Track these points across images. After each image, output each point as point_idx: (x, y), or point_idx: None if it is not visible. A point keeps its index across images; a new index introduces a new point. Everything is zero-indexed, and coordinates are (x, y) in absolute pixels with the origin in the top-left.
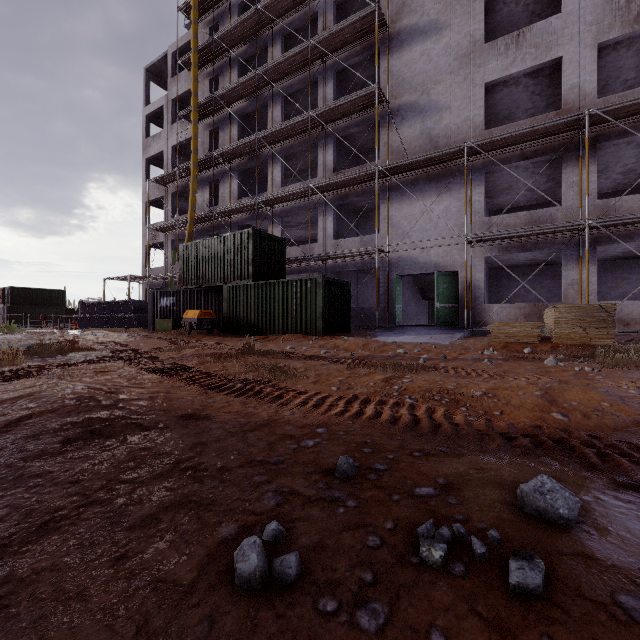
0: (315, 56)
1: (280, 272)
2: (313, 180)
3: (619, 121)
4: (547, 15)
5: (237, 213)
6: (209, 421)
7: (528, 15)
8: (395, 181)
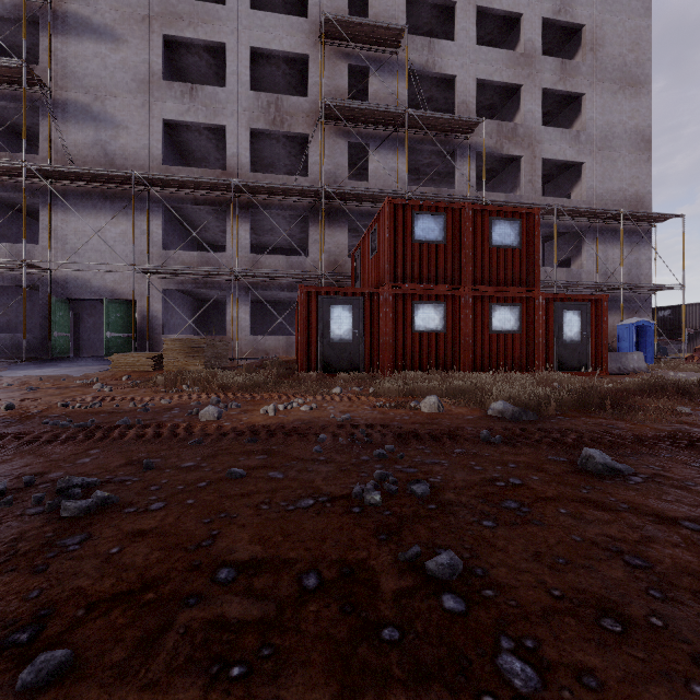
0: None
1: None
2: None
3: (262, 195)
4: None
5: None
6: None
7: (214, 74)
8: (61, 187)
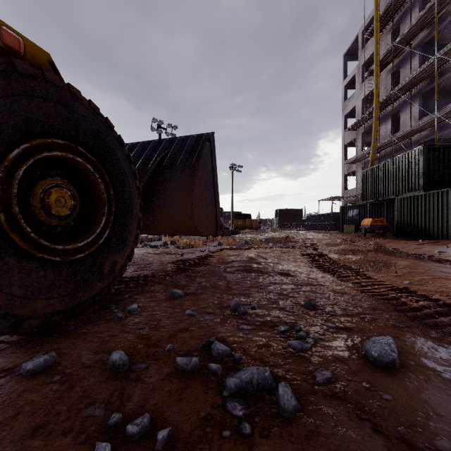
0: None
1: None
2: None
3: None
4: None
5: (417, 133)
6: (290, 277)
7: None
8: None
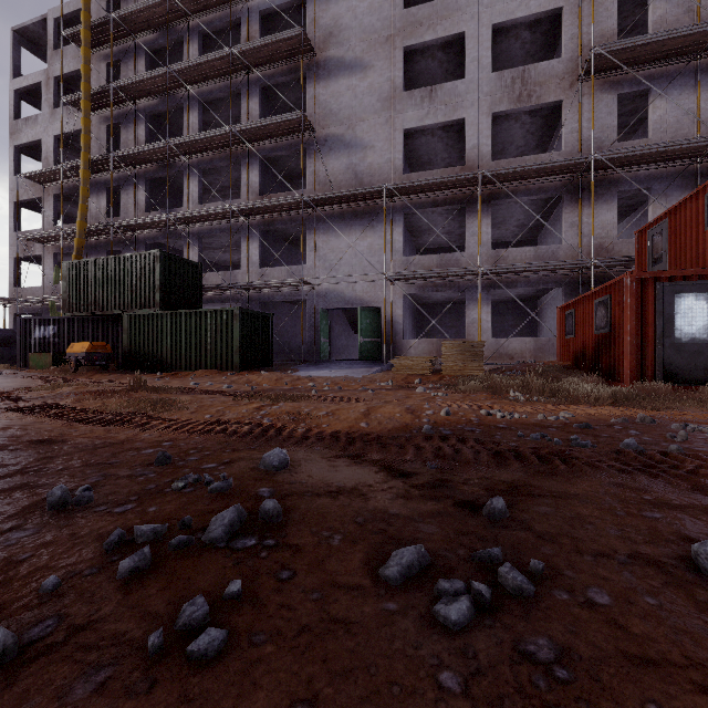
0: (238, 66)
1: (195, 301)
2: (236, 201)
3: (506, 183)
4: (459, 75)
5: (144, 228)
6: (64, 443)
7: (443, 72)
8: (322, 212)
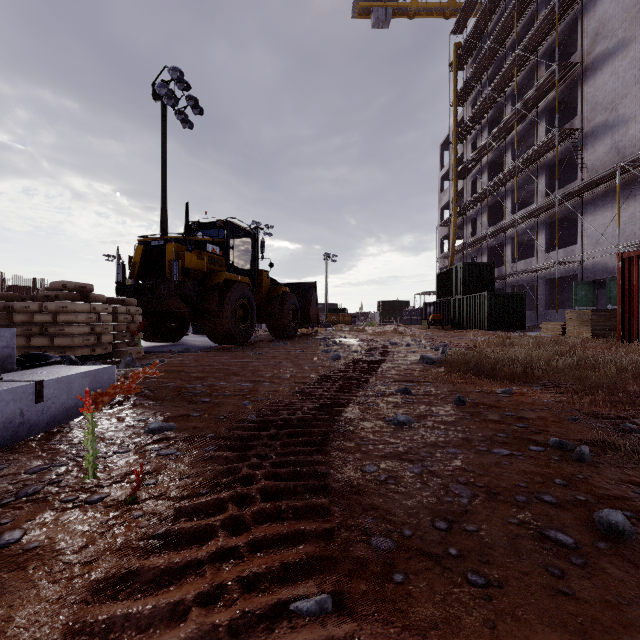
0: (527, 109)
1: (489, 286)
2: (531, 206)
3: None
4: None
5: (484, 240)
6: (342, 336)
7: None
8: (589, 196)
